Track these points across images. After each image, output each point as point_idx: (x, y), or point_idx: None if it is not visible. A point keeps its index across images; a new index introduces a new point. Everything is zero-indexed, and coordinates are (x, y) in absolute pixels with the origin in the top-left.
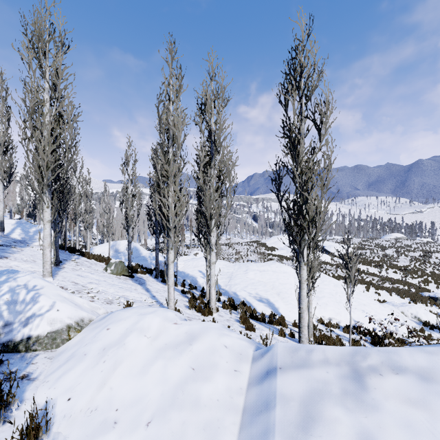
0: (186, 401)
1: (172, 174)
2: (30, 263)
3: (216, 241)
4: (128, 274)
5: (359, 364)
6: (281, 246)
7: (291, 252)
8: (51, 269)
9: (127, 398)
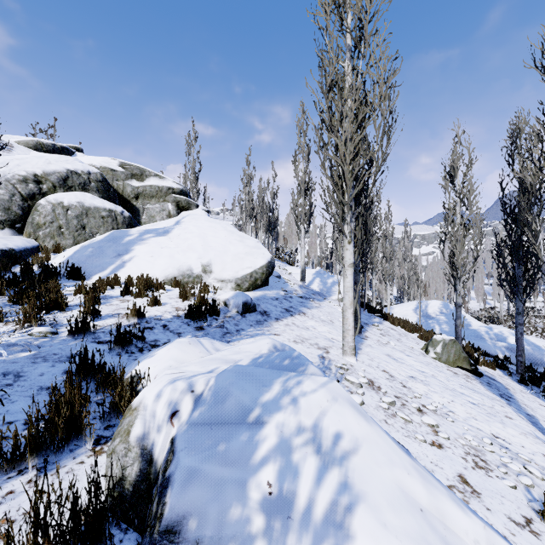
0: None
1: None
2: (327, 325)
3: None
4: (469, 368)
5: None
6: None
7: None
8: (353, 344)
9: None
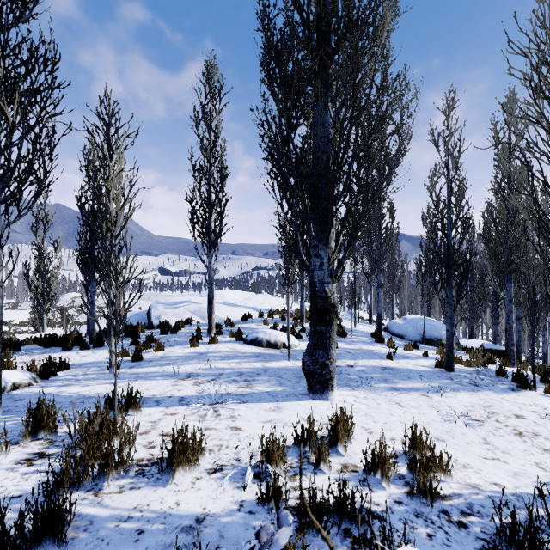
0: None
1: None
2: None
3: None
4: None
5: None
6: None
7: None
8: None
9: None
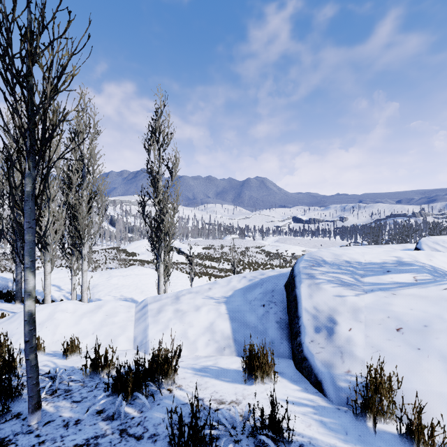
0: (108, 324)
1: (51, 198)
2: None
3: (89, 252)
4: None
5: (179, 295)
6: (142, 251)
7: (152, 256)
8: None
9: (75, 333)
